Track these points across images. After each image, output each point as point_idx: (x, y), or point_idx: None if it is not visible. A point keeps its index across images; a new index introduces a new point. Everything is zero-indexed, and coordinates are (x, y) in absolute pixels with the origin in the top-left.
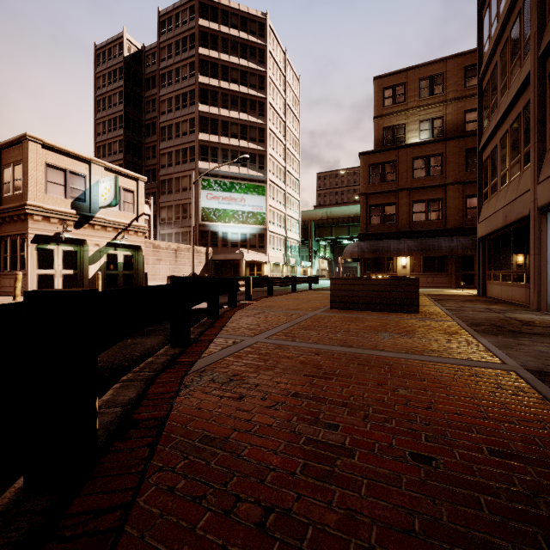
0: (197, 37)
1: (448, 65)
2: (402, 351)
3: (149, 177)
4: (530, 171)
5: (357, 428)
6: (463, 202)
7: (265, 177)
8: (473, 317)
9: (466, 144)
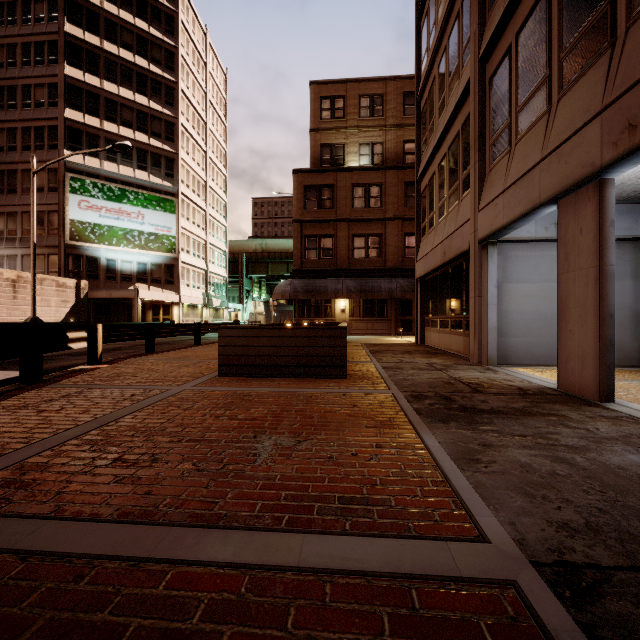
0: None
1: (388, 87)
2: (267, 521)
3: None
4: (470, 197)
5: None
6: (402, 240)
7: (176, 189)
8: (414, 381)
9: (405, 177)
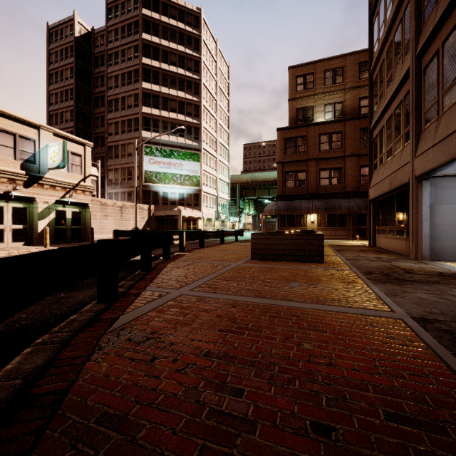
0: (140, 24)
1: (346, 61)
2: (308, 301)
3: (98, 143)
4: (409, 147)
5: (261, 393)
6: (358, 170)
7: (200, 146)
8: (367, 266)
9: (360, 124)
